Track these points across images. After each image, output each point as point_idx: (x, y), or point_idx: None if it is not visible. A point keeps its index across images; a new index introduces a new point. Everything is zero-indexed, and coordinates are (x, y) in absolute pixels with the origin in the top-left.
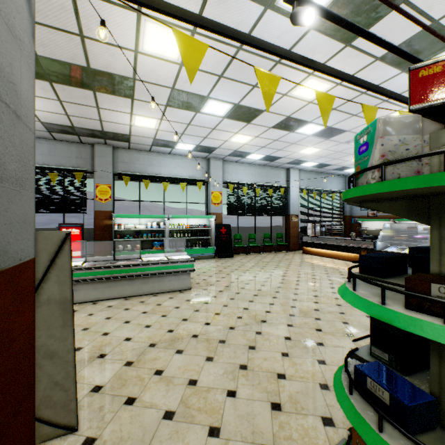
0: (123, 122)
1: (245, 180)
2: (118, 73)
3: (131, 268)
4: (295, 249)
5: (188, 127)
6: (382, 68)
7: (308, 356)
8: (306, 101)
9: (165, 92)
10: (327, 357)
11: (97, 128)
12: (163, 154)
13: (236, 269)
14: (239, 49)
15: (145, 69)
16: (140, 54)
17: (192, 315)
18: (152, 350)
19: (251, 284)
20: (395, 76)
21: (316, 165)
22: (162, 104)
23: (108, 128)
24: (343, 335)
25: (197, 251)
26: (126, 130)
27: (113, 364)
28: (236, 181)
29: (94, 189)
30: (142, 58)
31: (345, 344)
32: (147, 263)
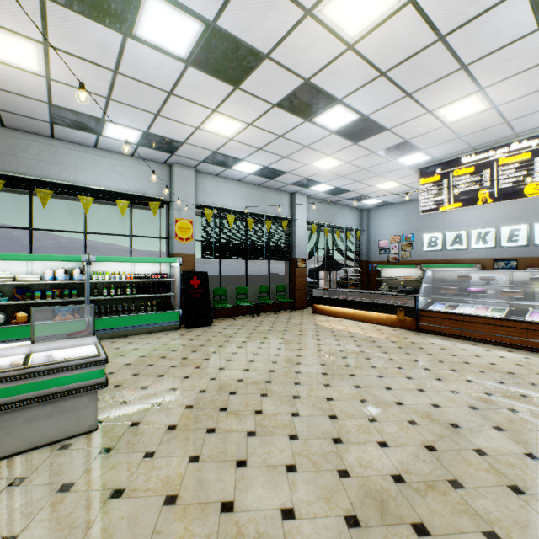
0: None
1: (232, 205)
2: None
3: None
4: (301, 307)
5: (115, 81)
6: None
7: None
8: (343, 43)
9: None
10: None
11: None
12: (83, 146)
13: (213, 352)
14: None
15: None
16: None
17: None
18: None
19: (241, 394)
20: None
21: (329, 191)
22: None
23: None
24: None
25: (148, 319)
26: None
27: None
28: (217, 205)
29: None
30: None
31: None
32: None
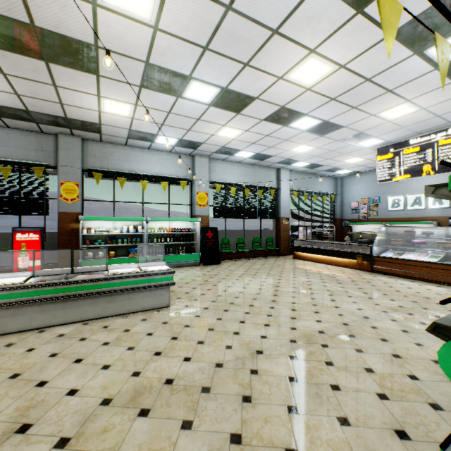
0: (90, 107)
1: (234, 180)
2: (74, 36)
3: (93, 284)
4: (285, 254)
5: (168, 116)
6: (393, 47)
7: (323, 411)
8: (303, 88)
9: (138, 68)
10: (349, 412)
11: (59, 113)
12: (142, 148)
13: (223, 278)
14: (228, 8)
15: (109, 31)
16: (99, 8)
17: (168, 345)
18: (104, 412)
19: (241, 298)
20: (406, 60)
21: (307, 166)
22: (135, 84)
23: (72, 115)
24: (360, 371)
25: (180, 258)
26: (95, 117)
27: (37, 446)
28: (223, 180)
29: (58, 187)
30: (103, 15)
31: (367, 386)
32: (114, 276)
